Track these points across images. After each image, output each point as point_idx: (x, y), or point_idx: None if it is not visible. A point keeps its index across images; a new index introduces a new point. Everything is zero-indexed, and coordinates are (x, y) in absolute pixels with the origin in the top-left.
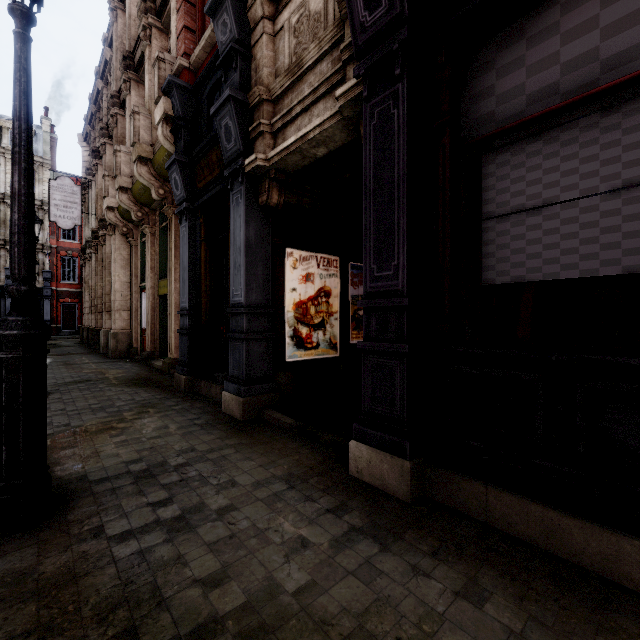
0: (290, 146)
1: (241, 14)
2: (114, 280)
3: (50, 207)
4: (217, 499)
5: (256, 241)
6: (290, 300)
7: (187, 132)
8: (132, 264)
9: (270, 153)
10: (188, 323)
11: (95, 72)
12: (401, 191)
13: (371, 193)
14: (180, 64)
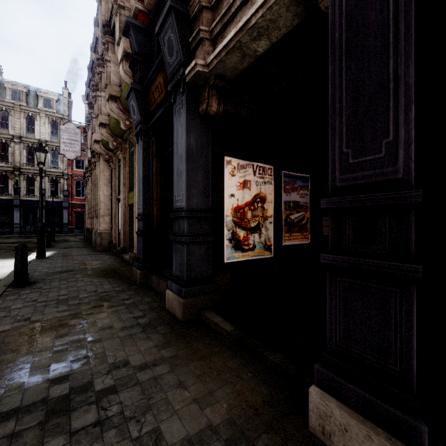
0: (229, 43)
1: None
2: (99, 194)
3: (60, 144)
4: None
5: (196, 149)
6: (228, 205)
7: (142, 65)
8: (112, 182)
9: (209, 57)
10: (143, 226)
11: (90, 48)
12: (403, 26)
13: (343, 49)
14: (136, 7)
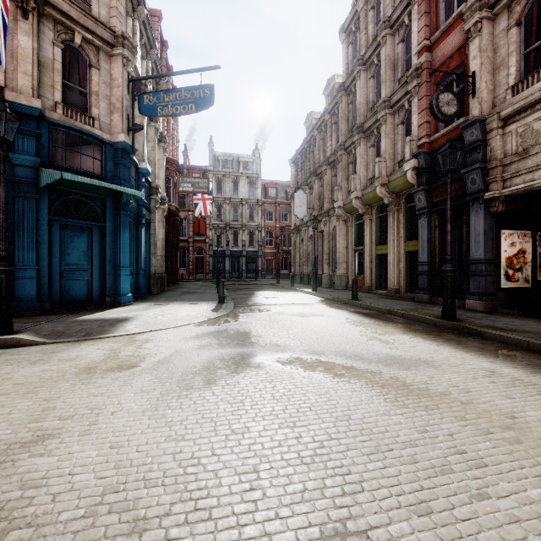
0: (519, 188)
1: (482, 127)
2: (339, 246)
3: (294, 208)
4: (514, 323)
5: (488, 229)
6: (503, 256)
7: (426, 174)
8: (348, 237)
9: (503, 190)
10: (427, 269)
11: (313, 126)
12: None
13: None
14: (424, 141)
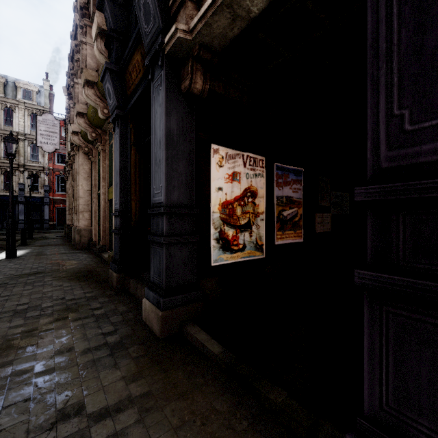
0: None
1: None
2: (78, 189)
3: (37, 136)
4: None
5: (178, 133)
6: (216, 200)
7: (118, 43)
8: (92, 176)
9: (192, 21)
10: (119, 223)
11: (70, 36)
12: None
13: None
14: None
